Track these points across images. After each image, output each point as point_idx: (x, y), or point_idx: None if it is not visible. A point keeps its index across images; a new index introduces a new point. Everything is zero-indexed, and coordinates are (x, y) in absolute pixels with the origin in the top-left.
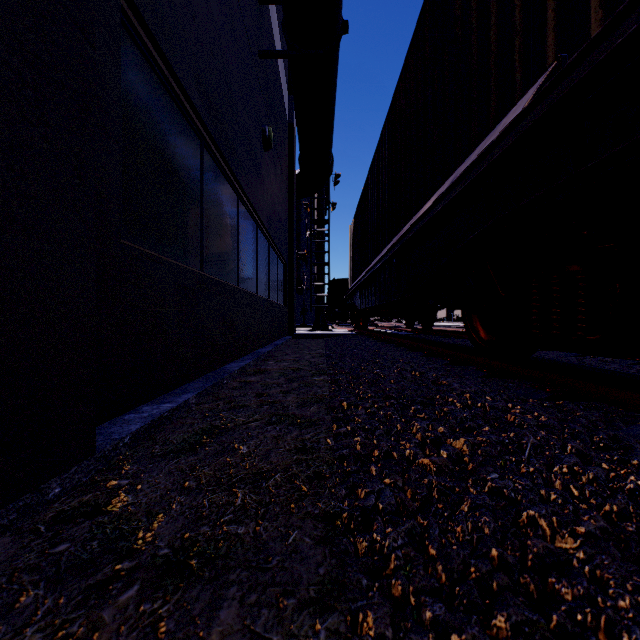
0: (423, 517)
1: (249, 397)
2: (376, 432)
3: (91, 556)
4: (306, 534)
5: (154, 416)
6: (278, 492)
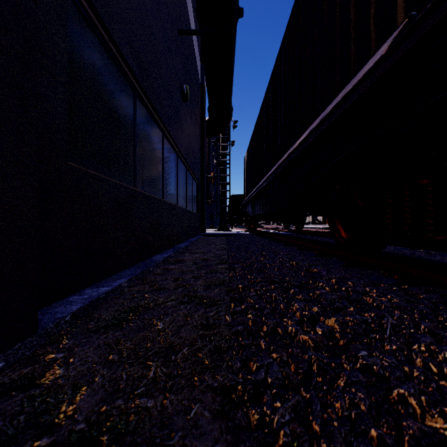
0: (306, 393)
1: (168, 281)
2: (264, 311)
3: (15, 431)
4: (206, 408)
5: (92, 298)
6: (184, 365)
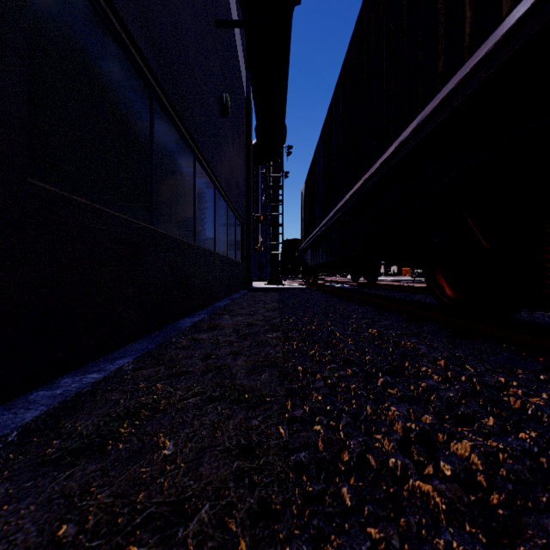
0: None
1: (195, 360)
2: (342, 420)
3: None
4: None
5: (67, 394)
6: None
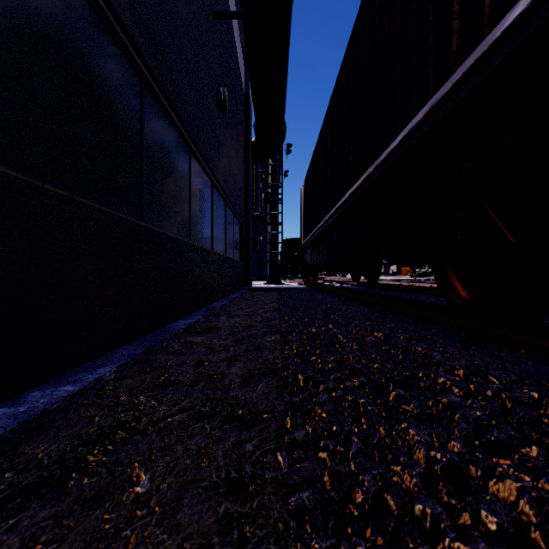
0: None
1: (186, 367)
2: (352, 446)
3: None
4: None
5: (32, 412)
6: None
